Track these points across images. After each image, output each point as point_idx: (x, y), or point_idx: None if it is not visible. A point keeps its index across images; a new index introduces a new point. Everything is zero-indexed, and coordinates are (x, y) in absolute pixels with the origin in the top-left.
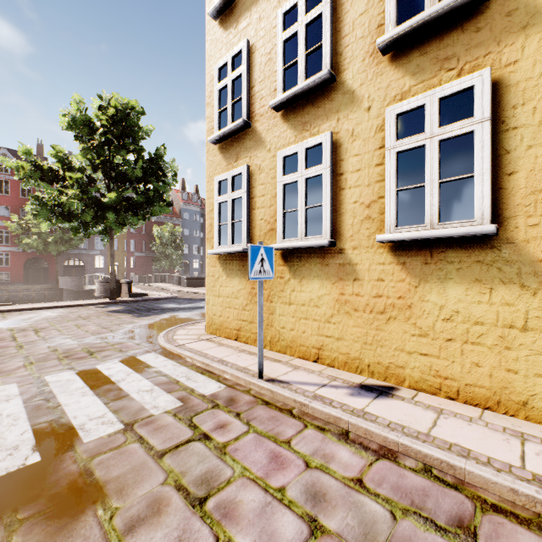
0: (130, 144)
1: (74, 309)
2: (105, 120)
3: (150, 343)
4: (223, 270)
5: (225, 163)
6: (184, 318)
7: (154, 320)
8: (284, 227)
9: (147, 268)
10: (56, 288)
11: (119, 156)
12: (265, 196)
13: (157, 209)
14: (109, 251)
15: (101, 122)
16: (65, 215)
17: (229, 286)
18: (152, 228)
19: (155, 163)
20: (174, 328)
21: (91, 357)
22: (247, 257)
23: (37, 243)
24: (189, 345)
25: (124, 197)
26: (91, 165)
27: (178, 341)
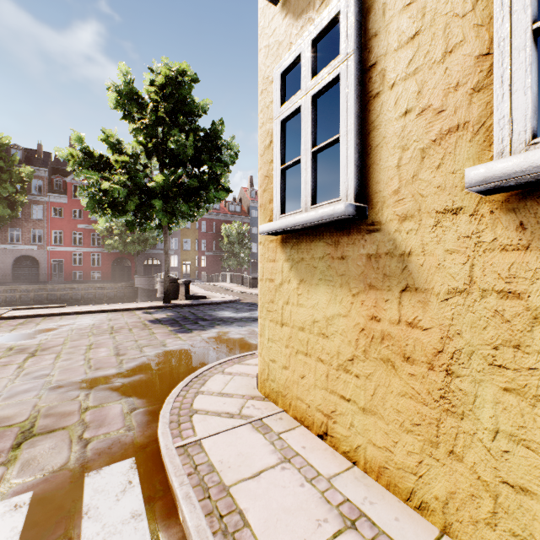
0: (185, 123)
1: (118, 315)
2: (154, 93)
3: (149, 411)
4: (292, 268)
5: (296, 28)
6: (234, 338)
7: (192, 341)
8: (534, 92)
9: (217, 267)
10: (134, 286)
11: (171, 135)
12: (422, 34)
13: (210, 194)
14: (182, 251)
15: (150, 96)
16: (113, 206)
17: (303, 305)
18: (221, 227)
19: (210, 140)
20: (206, 369)
21: (3, 461)
22: (355, 231)
23: (118, 243)
24: (210, 448)
25: (176, 183)
26: (144, 151)
27: (194, 422)
